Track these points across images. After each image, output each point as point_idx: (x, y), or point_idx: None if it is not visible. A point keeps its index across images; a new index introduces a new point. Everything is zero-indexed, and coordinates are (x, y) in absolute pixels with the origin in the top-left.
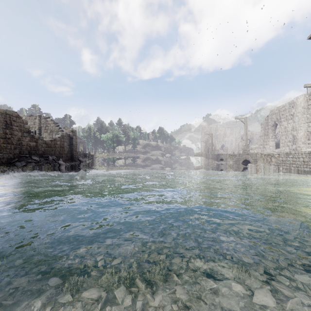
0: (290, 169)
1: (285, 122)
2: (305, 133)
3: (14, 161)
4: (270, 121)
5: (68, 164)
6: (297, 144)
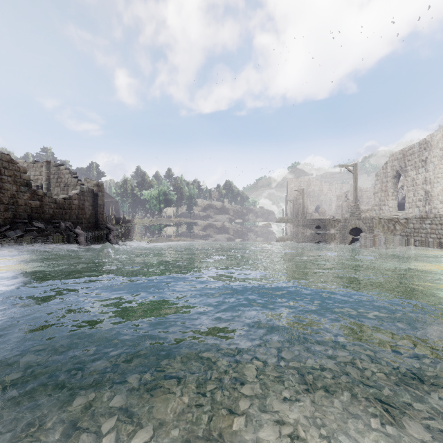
0: (427, 241)
1: (412, 172)
2: None
3: (5, 229)
4: (390, 171)
5: (89, 233)
6: (432, 203)
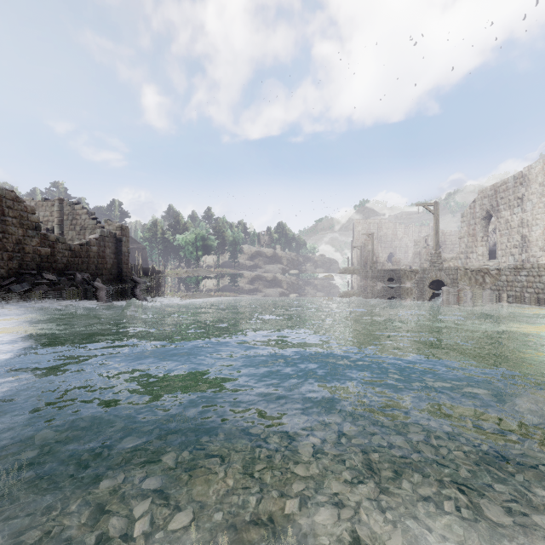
0: (522, 297)
1: (506, 212)
2: (544, 231)
3: (9, 282)
4: (479, 210)
5: (111, 287)
6: (530, 250)
